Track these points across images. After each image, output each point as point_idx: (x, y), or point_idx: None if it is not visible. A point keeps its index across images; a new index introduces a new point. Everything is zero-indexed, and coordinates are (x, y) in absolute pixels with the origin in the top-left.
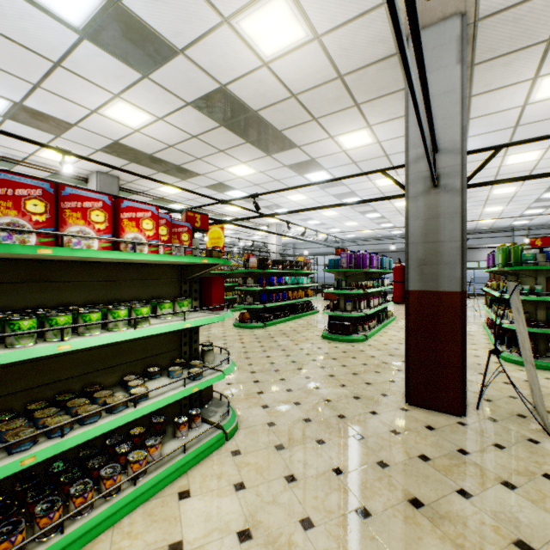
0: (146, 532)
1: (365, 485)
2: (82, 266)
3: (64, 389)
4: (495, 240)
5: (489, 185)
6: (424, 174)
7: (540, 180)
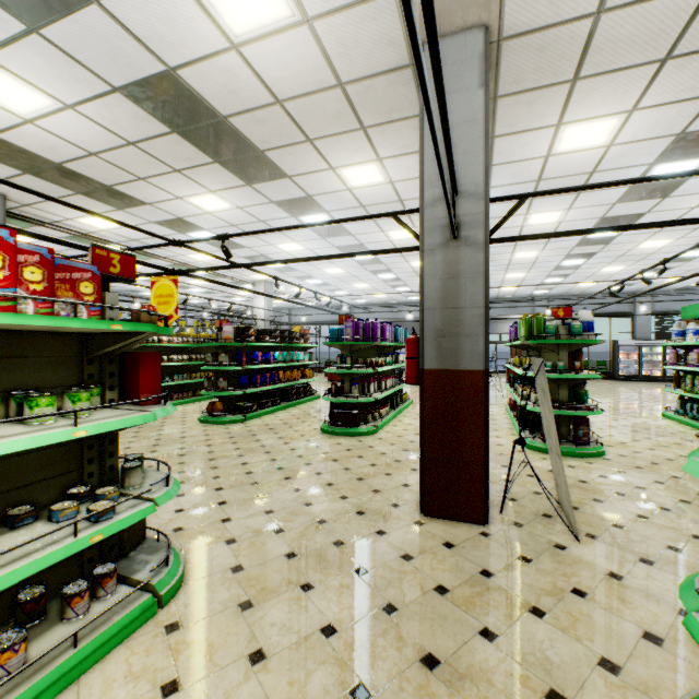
0: None
1: (365, 647)
2: None
3: None
4: (516, 310)
5: (514, 241)
6: (442, 222)
7: (560, 246)
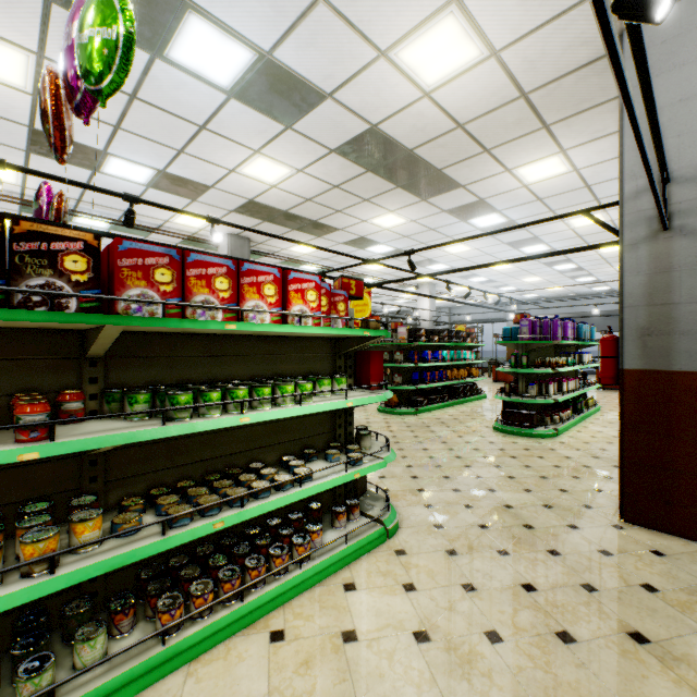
0: (317, 616)
1: (566, 608)
2: (246, 340)
3: (232, 464)
4: None
5: None
6: (647, 214)
7: None
